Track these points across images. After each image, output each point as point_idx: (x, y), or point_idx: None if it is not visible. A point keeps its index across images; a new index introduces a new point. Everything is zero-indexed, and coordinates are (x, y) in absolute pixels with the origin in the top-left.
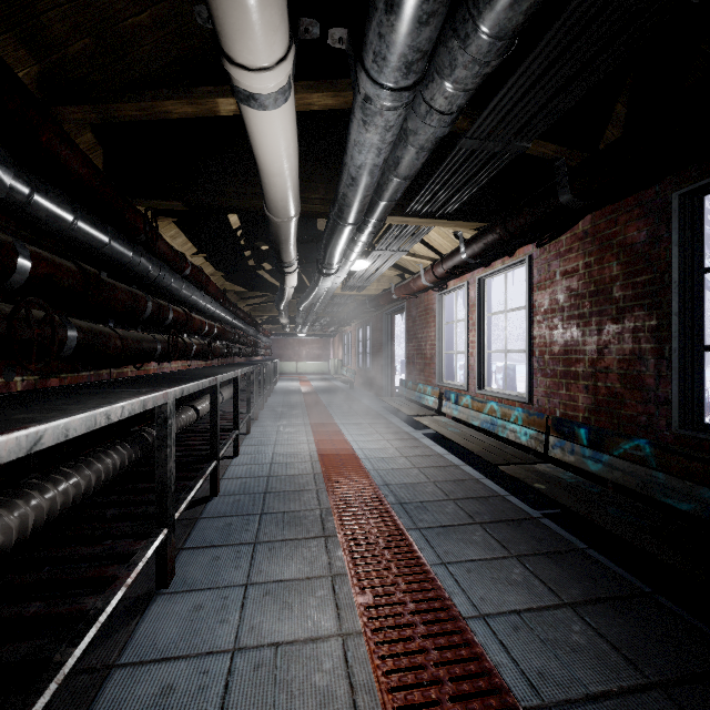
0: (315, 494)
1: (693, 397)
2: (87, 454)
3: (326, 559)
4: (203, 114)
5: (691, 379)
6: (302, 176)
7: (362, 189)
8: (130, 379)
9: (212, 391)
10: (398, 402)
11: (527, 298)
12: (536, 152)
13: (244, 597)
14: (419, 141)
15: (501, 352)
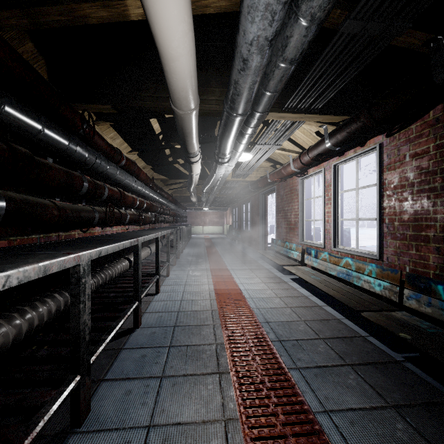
0: (212, 329)
1: None
2: (25, 303)
3: (220, 399)
4: (117, 19)
5: None
6: (202, 83)
7: (252, 72)
8: (71, 241)
9: (135, 249)
10: (271, 254)
11: (378, 178)
12: (404, 43)
13: (145, 443)
14: (312, 9)
15: (353, 219)
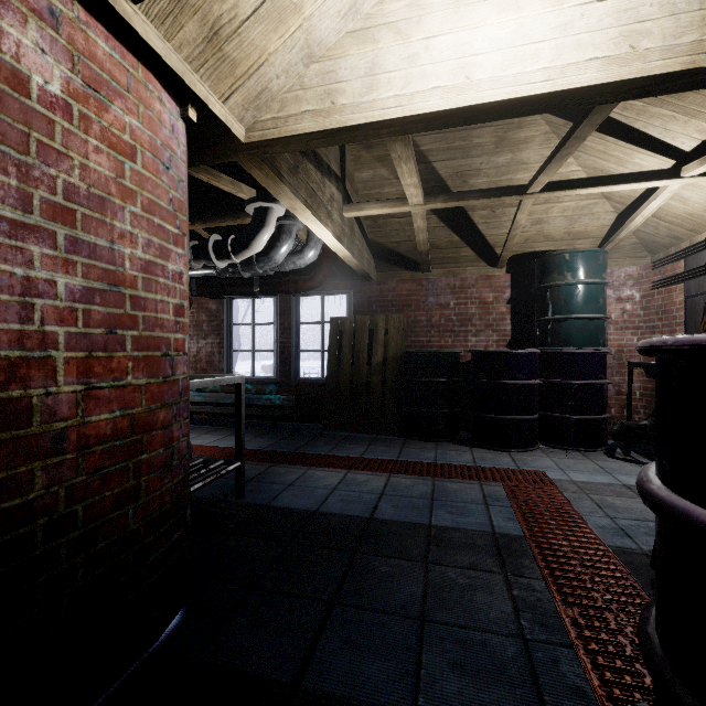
0: None
1: (230, 368)
2: None
3: None
4: None
5: (230, 361)
6: None
7: None
8: None
9: None
10: None
11: None
12: None
13: None
14: None
15: None
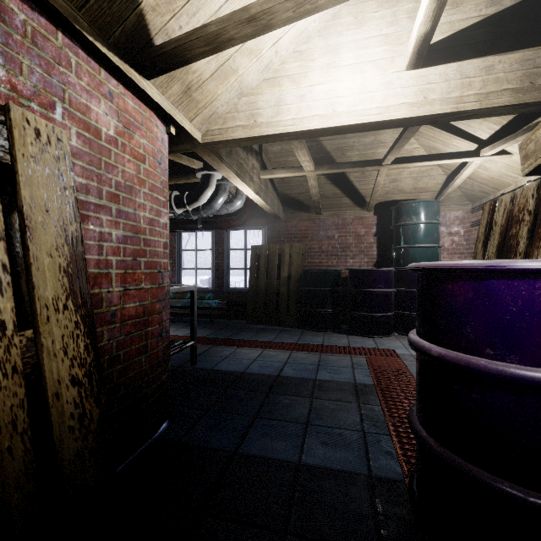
0: None
1: (180, 281)
2: None
3: None
4: None
5: (179, 276)
6: None
7: None
8: None
9: None
10: None
11: None
12: None
13: None
14: None
15: None
